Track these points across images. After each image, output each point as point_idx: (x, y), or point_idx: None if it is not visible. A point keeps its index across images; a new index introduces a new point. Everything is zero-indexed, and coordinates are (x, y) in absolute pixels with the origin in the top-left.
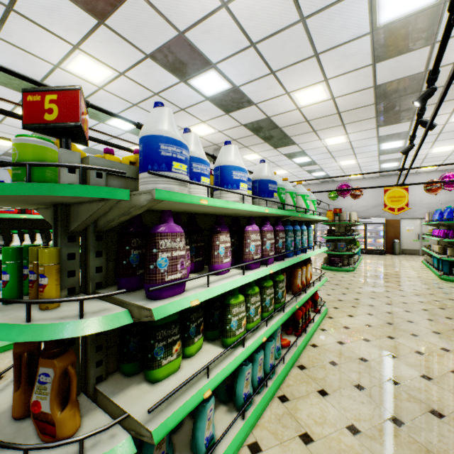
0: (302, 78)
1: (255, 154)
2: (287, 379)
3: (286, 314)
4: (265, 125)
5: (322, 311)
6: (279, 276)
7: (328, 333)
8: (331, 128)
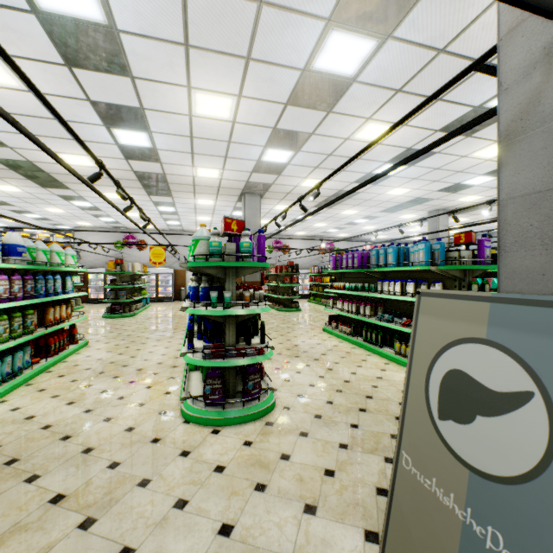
0: (66, 147)
1: (13, 186)
2: (36, 378)
3: (35, 335)
4: (27, 166)
5: (81, 342)
6: (29, 311)
7: (82, 354)
8: (107, 186)
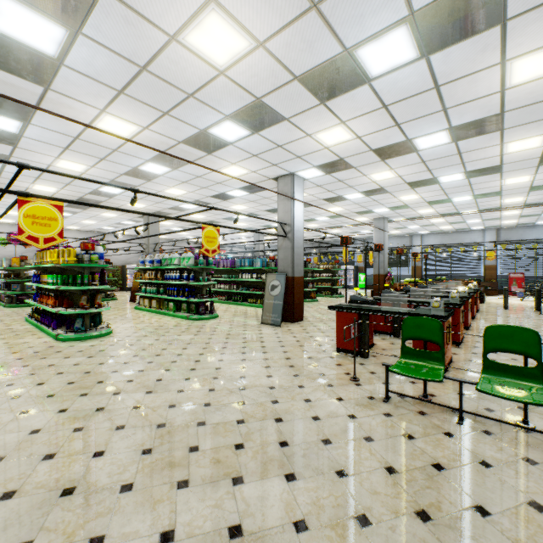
0: (51, 184)
1: None
2: None
3: None
4: None
5: None
6: None
7: None
8: None
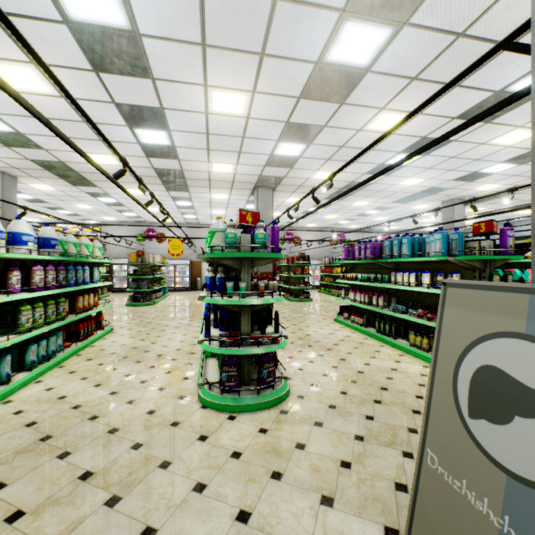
0: (93, 148)
1: (48, 185)
2: (67, 361)
3: (66, 321)
4: (59, 166)
5: (107, 328)
6: (62, 298)
7: (108, 339)
8: (130, 183)
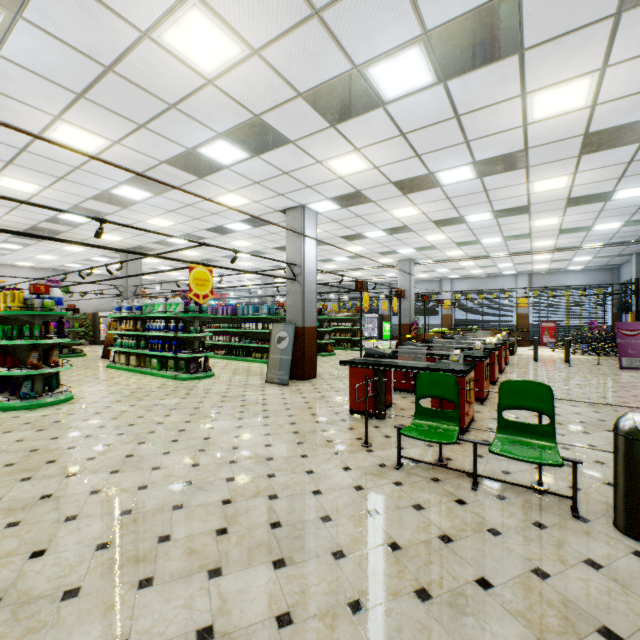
0: None
1: None
2: None
3: None
4: None
5: None
6: None
7: None
8: None
